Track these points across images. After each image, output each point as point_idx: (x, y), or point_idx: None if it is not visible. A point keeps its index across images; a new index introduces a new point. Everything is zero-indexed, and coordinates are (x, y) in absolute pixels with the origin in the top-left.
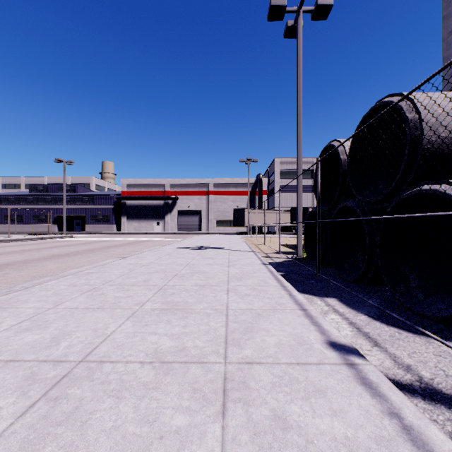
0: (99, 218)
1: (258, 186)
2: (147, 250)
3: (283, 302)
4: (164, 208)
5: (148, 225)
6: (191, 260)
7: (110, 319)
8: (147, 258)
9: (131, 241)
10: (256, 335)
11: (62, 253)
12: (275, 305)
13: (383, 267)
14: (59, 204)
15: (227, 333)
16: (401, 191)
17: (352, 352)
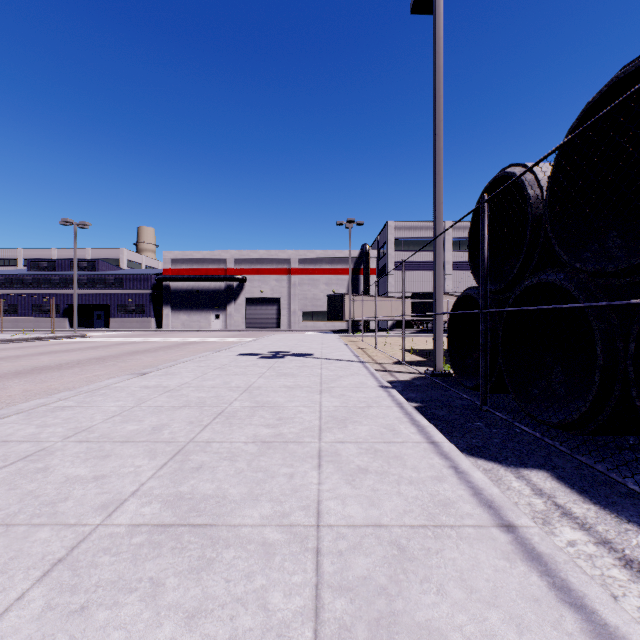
0: (130, 309)
1: (363, 262)
2: (187, 359)
3: (449, 497)
4: (227, 294)
5: (203, 319)
6: (255, 380)
7: None
8: (182, 375)
9: (172, 344)
10: None
11: (52, 363)
12: (432, 508)
13: None
14: (71, 288)
15: None
16: None
17: None
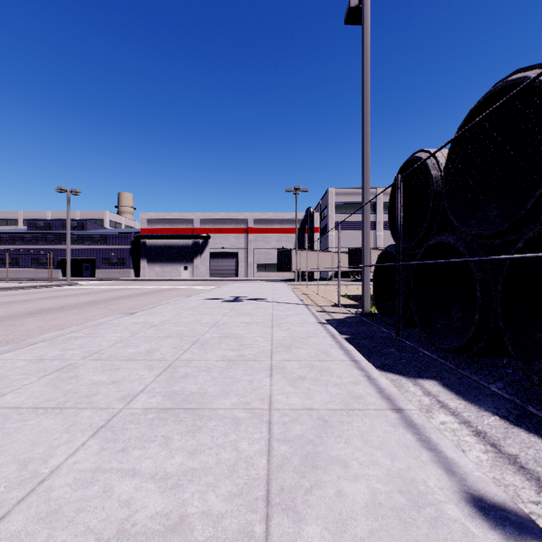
0: (113, 261)
1: (308, 223)
2: (165, 302)
3: (361, 393)
4: (194, 249)
5: (174, 270)
6: (221, 318)
7: (64, 434)
8: (163, 315)
9: (150, 290)
10: (324, 478)
11: (55, 306)
12: (348, 400)
13: (507, 333)
14: (64, 244)
15: (270, 472)
16: (541, 215)
17: (531, 533)
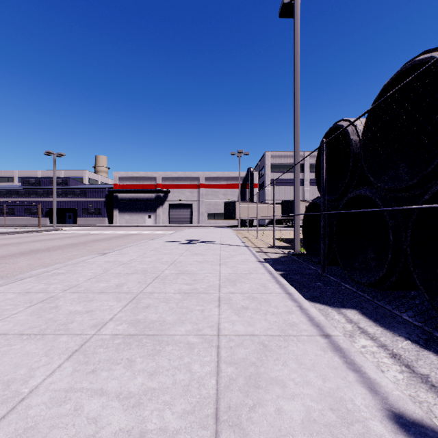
0: (91, 211)
1: (248, 180)
2: (132, 244)
3: (294, 321)
4: (156, 201)
5: (140, 218)
6: (177, 257)
7: (43, 358)
8: (130, 255)
9: (120, 235)
10: (265, 397)
11: (43, 247)
12: (284, 327)
13: (415, 270)
14: (51, 197)
15: (219, 391)
16: None
17: None
